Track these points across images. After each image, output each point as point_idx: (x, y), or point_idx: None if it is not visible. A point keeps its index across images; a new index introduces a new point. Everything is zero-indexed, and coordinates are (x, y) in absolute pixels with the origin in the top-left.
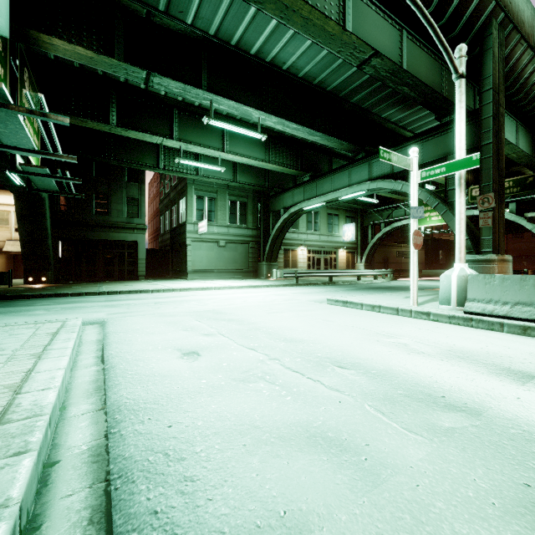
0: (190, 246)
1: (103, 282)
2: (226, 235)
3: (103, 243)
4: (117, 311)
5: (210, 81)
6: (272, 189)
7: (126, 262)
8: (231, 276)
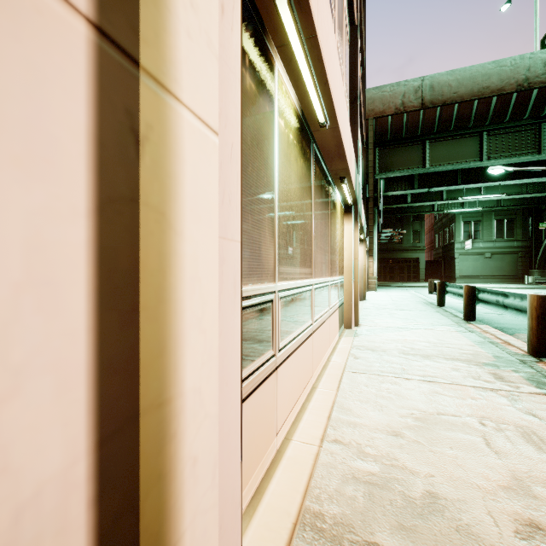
0: (457, 259)
1: (400, 283)
2: (492, 248)
3: (398, 260)
4: (418, 290)
5: (462, 177)
6: (543, 203)
7: (411, 271)
8: (497, 281)
